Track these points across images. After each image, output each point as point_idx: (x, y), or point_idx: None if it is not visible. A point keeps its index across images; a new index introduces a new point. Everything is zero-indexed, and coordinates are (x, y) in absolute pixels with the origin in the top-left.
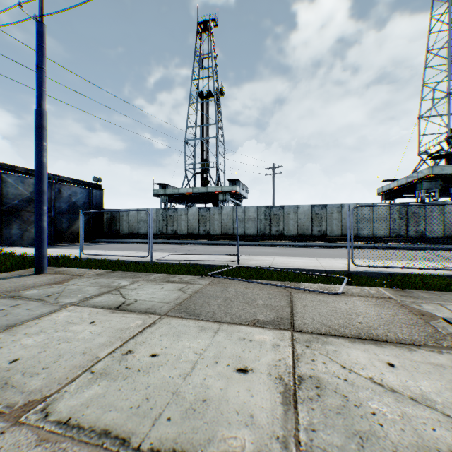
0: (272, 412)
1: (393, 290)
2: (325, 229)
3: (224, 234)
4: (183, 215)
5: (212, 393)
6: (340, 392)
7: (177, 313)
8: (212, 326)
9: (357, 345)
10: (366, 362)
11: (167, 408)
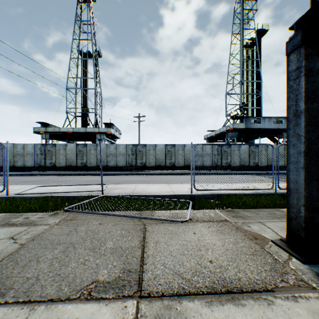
0: None
1: (226, 211)
2: (174, 161)
3: (99, 165)
4: (62, 150)
5: None
6: None
7: None
8: (15, 318)
9: (216, 310)
10: None
11: None
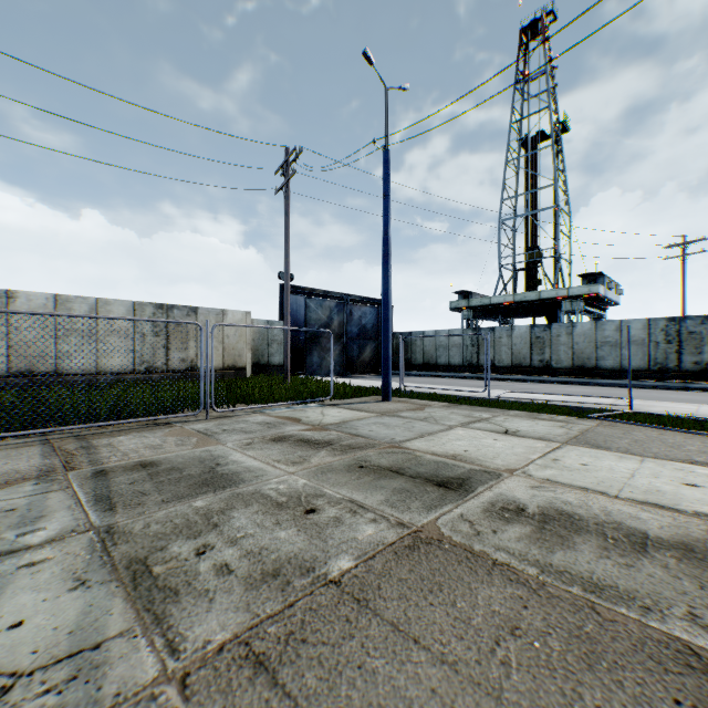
0: None
1: None
2: None
3: (577, 366)
4: (505, 338)
5: (663, 490)
6: None
7: (579, 444)
8: (632, 457)
9: None
10: None
11: (624, 488)
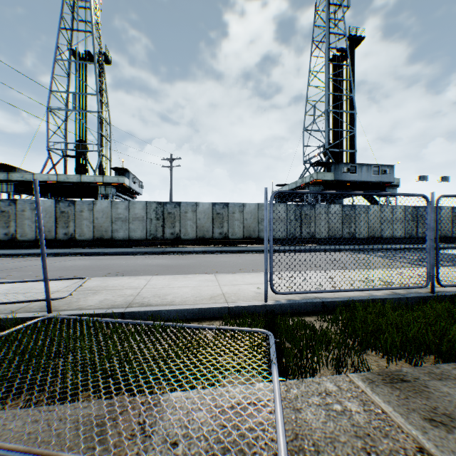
0: None
1: (386, 382)
2: (227, 231)
3: (98, 238)
4: (29, 211)
5: None
6: None
7: None
8: None
9: None
10: None
11: None
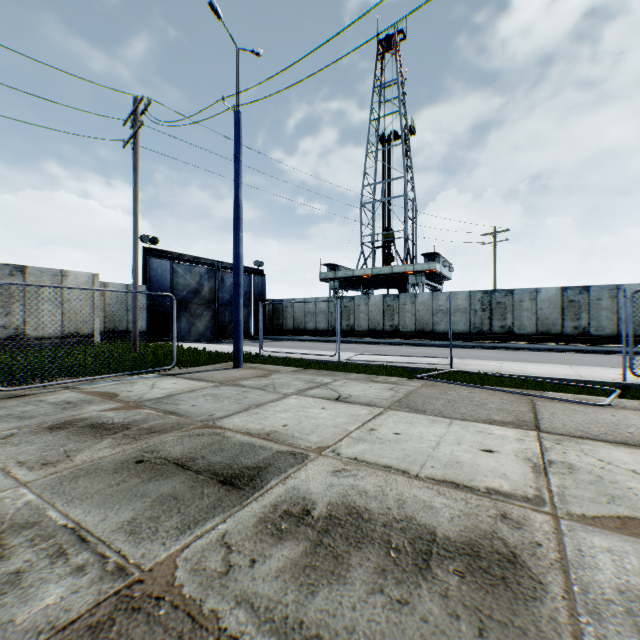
0: (523, 475)
1: None
2: (585, 324)
3: (419, 330)
4: (363, 306)
5: (463, 460)
6: (594, 474)
7: (400, 408)
8: (443, 420)
9: (619, 449)
10: (629, 461)
11: (427, 462)
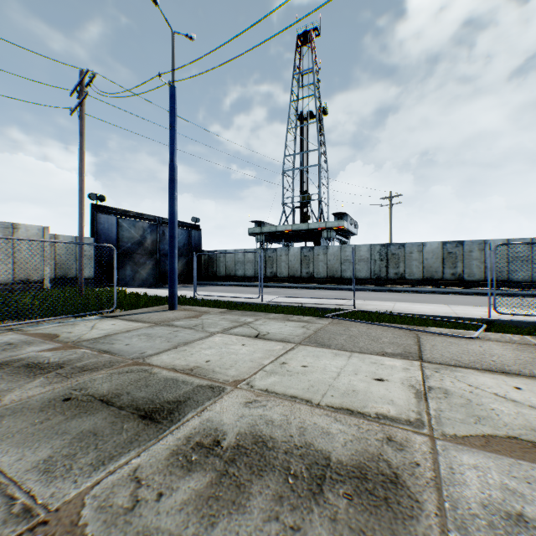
0: (408, 401)
1: None
2: (460, 271)
3: (330, 277)
4: (284, 256)
5: (359, 388)
6: (464, 397)
7: (309, 343)
8: (345, 353)
9: (485, 375)
10: (493, 385)
11: (328, 391)
